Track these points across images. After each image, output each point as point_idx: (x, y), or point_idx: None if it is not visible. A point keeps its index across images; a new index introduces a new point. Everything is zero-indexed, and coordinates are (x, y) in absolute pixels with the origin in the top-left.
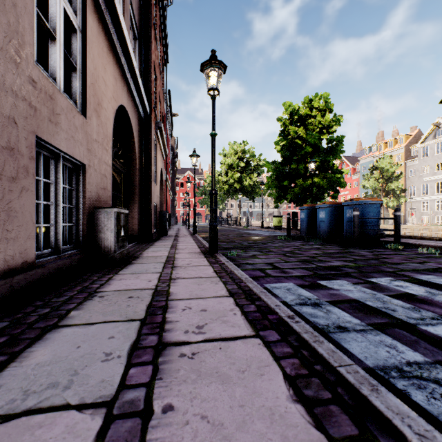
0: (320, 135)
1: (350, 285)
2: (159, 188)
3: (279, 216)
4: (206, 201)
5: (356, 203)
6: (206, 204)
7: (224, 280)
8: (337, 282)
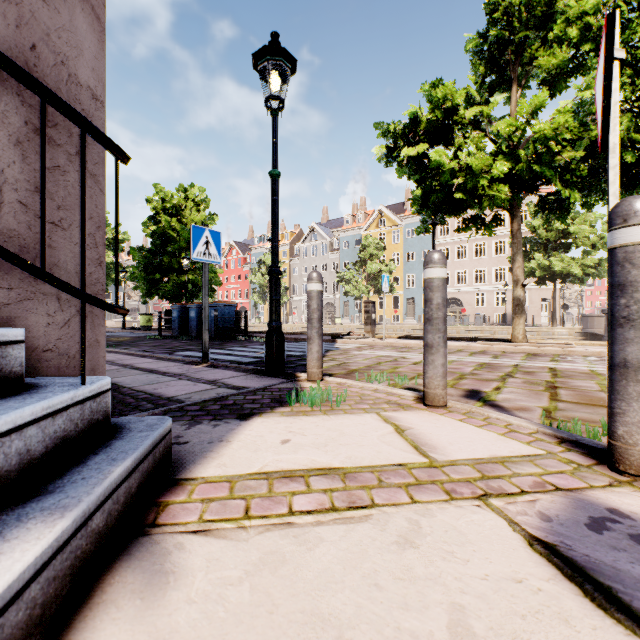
0: None
1: (190, 352)
2: None
3: (149, 314)
4: None
5: (218, 305)
6: None
7: (116, 353)
8: (184, 352)
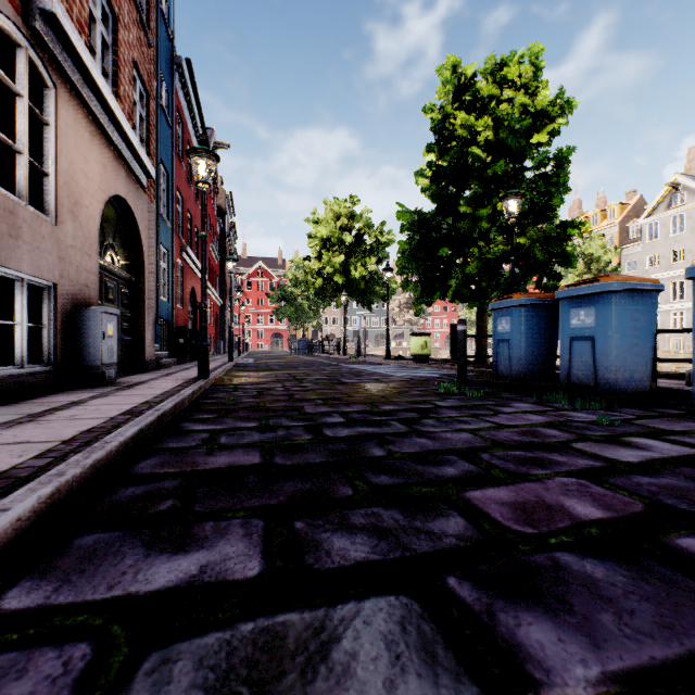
0: (531, 129)
1: None
2: (134, 258)
3: (424, 334)
4: (286, 311)
5: None
6: (288, 316)
7: None
8: None
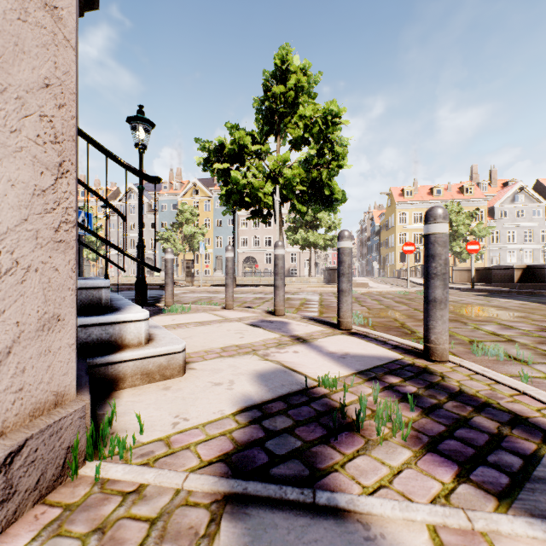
0: None
1: None
2: None
3: None
4: None
5: None
6: None
7: None
8: None
